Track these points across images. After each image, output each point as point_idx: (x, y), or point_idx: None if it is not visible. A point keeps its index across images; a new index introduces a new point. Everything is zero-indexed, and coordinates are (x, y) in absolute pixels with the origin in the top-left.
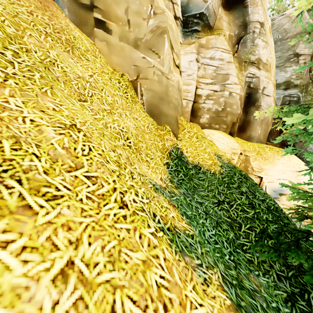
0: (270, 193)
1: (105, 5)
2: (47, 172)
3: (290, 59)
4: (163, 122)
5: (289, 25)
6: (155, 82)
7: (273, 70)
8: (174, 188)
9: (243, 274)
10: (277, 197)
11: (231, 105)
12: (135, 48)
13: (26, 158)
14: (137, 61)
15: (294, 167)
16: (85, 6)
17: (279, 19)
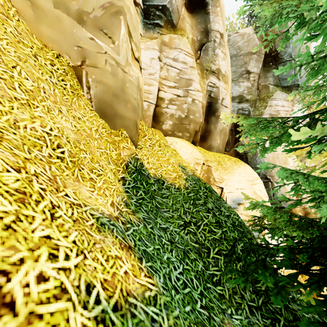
0: (230, 203)
1: None
2: None
3: (243, 75)
4: (119, 125)
5: (242, 43)
6: (108, 74)
7: (229, 83)
8: (131, 214)
9: (218, 325)
10: (236, 207)
11: (193, 113)
12: (79, 23)
13: None
14: (82, 42)
15: (248, 177)
16: None
17: (234, 36)
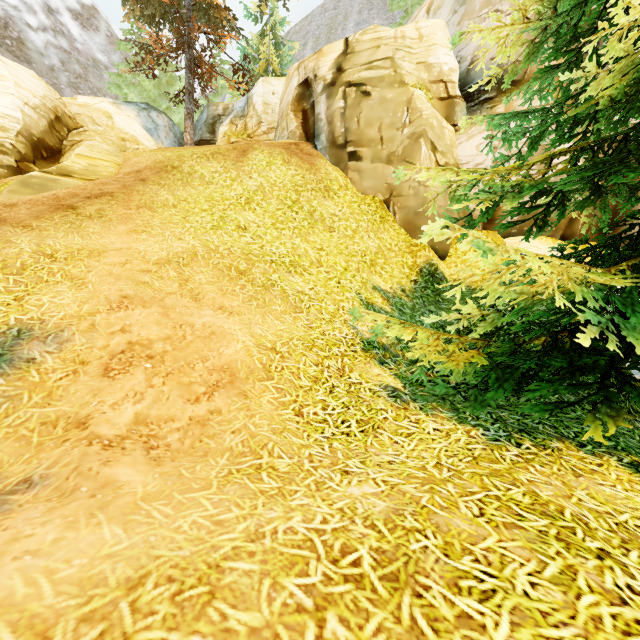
0: None
1: (358, 136)
2: (309, 267)
3: None
4: (418, 237)
5: None
6: (408, 196)
7: None
8: (405, 296)
9: None
10: None
11: None
12: (388, 165)
13: (302, 262)
14: (389, 179)
15: None
16: (340, 146)
17: None
